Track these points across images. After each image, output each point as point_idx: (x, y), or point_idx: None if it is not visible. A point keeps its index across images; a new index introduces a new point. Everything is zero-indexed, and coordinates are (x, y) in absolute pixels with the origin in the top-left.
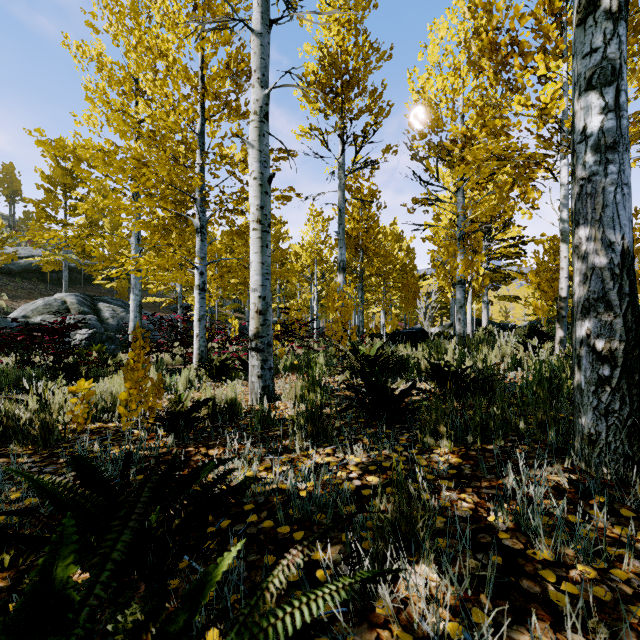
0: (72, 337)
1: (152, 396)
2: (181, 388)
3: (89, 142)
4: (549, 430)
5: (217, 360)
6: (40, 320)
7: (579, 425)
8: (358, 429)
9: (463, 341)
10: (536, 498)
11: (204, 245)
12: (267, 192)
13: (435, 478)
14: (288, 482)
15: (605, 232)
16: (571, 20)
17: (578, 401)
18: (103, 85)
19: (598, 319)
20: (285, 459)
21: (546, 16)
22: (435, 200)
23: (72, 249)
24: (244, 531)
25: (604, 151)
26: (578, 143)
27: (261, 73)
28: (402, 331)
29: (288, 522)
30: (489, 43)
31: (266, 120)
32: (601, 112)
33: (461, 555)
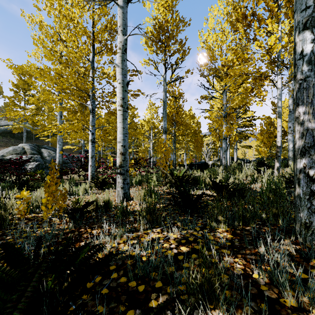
0: (27, 166)
1: (61, 200)
2: (81, 193)
3: (32, 64)
4: (279, 218)
5: (100, 178)
6: (9, 157)
7: (299, 217)
8: (174, 217)
9: (226, 168)
10: (278, 261)
11: (94, 119)
12: (126, 90)
13: (219, 248)
14: (136, 252)
15: (314, 109)
16: (286, 0)
17: (298, 204)
18: (42, 37)
19: (310, 158)
20: (134, 236)
21: (271, 0)
22: (212, 97)
23: (28, 121)
24: (109, 285)
25: (314, 63)
26: (298, 60)
27: (123, 27)
28: (195, 163)
29: (135, 278)
30: (241, 14)
31: (125, 52)
32: (312, 42)
33: (240, 303)
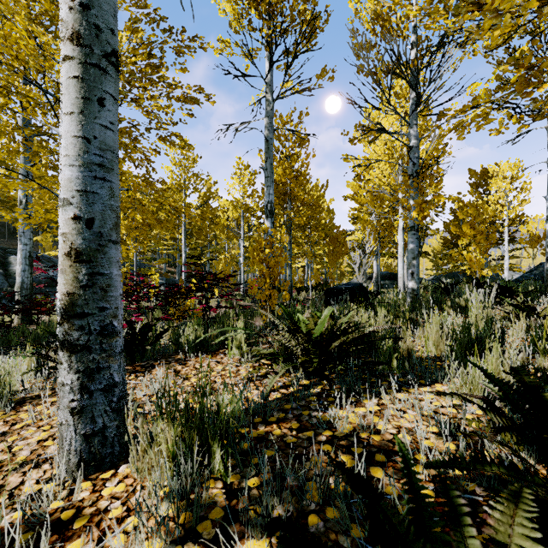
0: None
1: None
2: None
3: None
4: None
5: None
6: None
7: None
8: None
9: (417, 300)
10: None
11: None
12: None
13: None
14: None
15: None
16: None
17: None
18: None
19: None
20: None
21: None
22: (380, 131)
23: None
24: None
25: None
26: None
27: None
28: (338, 287)
29: None
30: None
31: None
32: None
33: None
